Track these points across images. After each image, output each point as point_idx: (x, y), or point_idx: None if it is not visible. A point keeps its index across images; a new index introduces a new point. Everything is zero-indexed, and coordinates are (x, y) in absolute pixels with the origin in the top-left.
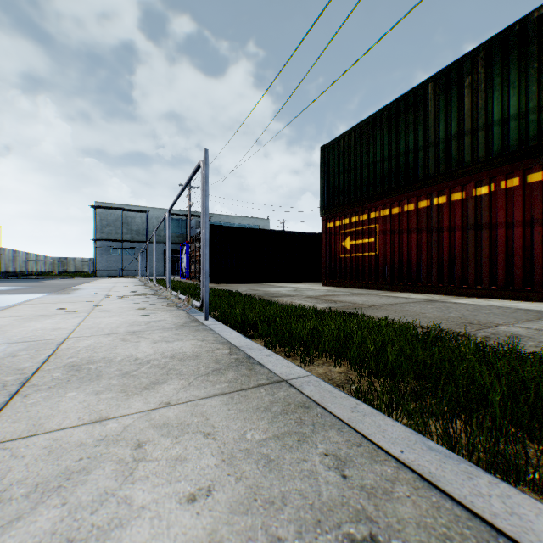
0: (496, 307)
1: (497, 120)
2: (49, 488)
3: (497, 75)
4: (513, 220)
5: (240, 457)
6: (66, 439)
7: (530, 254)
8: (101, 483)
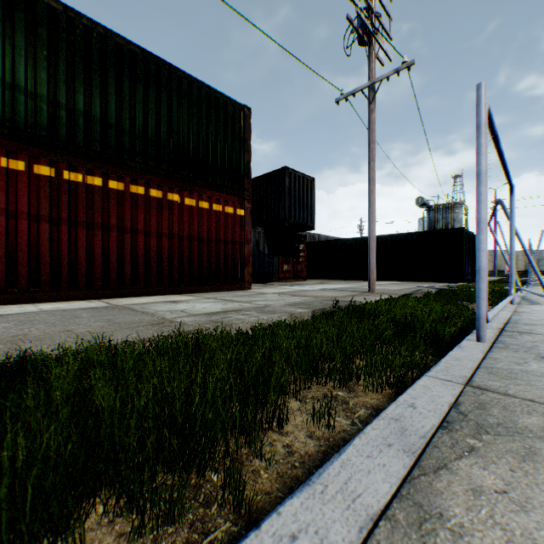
0: (62, 311)
1: (1, 78)
2: None
3: (1, 20)
4: (21, 210)
5: None
6: None
7: (41, 251)
8: None
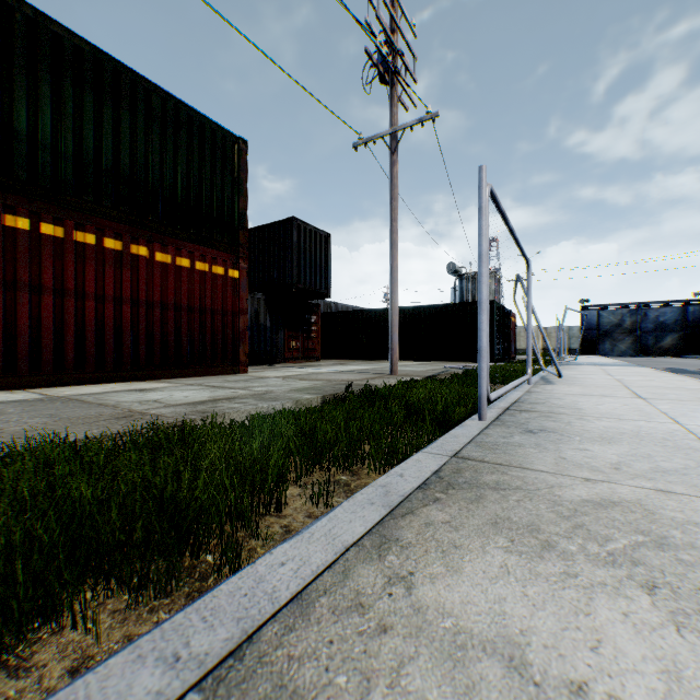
0: None
1: None
2: (673, 471)
3: None
4: None
5: (551, 449)
6: (688, 489)
7: None
8: (638, 464)
